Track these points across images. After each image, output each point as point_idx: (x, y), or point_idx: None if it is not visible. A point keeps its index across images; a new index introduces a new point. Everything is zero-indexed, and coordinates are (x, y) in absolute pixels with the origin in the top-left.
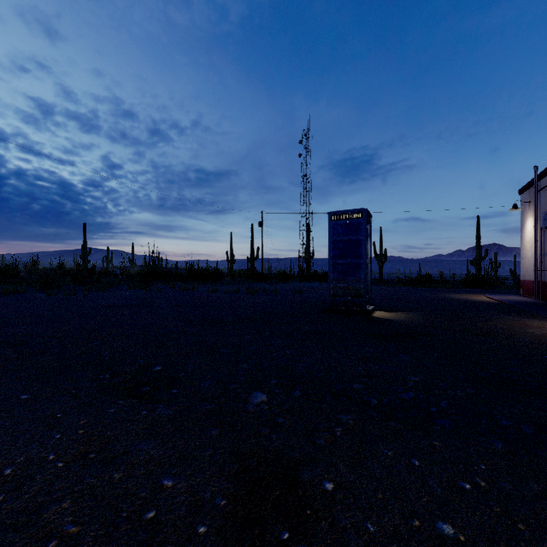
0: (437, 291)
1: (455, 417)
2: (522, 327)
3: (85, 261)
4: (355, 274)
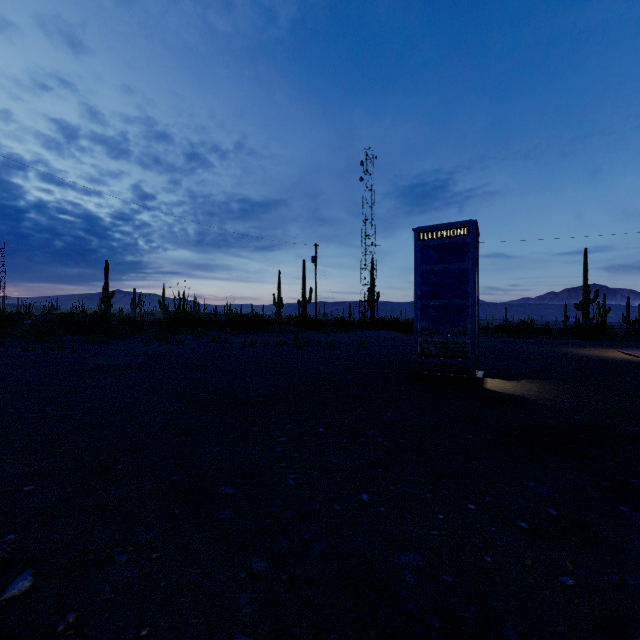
0: (546, 343)
1: None
2: None
3: (106, 305)
4: (458, 323)
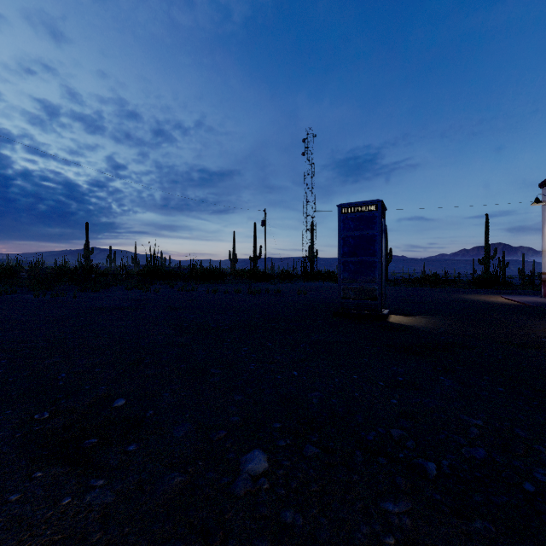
0: (449, 291)
1: None
2: None
3: (87, 260)
4: (369, 274)
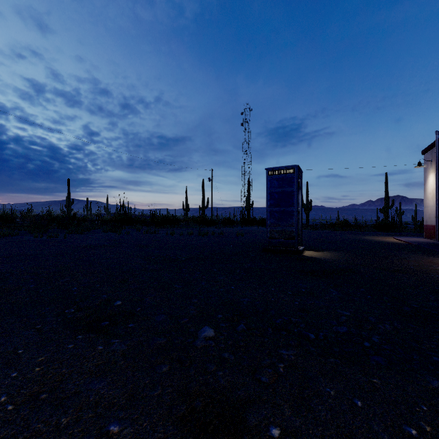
0: (354, 233)
1: (389, 352)
2: (431, 265)
3: (68, 209)
4: (289, 220)
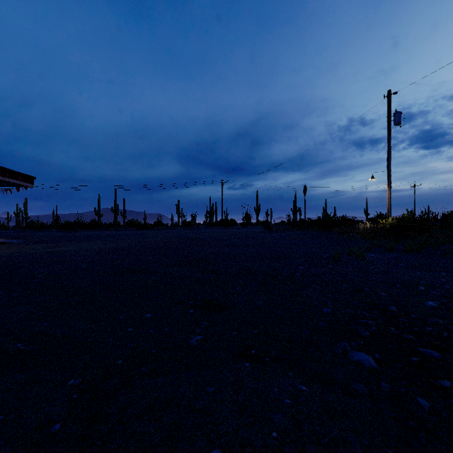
0: None
1: None
2: None
3: None
4: None
